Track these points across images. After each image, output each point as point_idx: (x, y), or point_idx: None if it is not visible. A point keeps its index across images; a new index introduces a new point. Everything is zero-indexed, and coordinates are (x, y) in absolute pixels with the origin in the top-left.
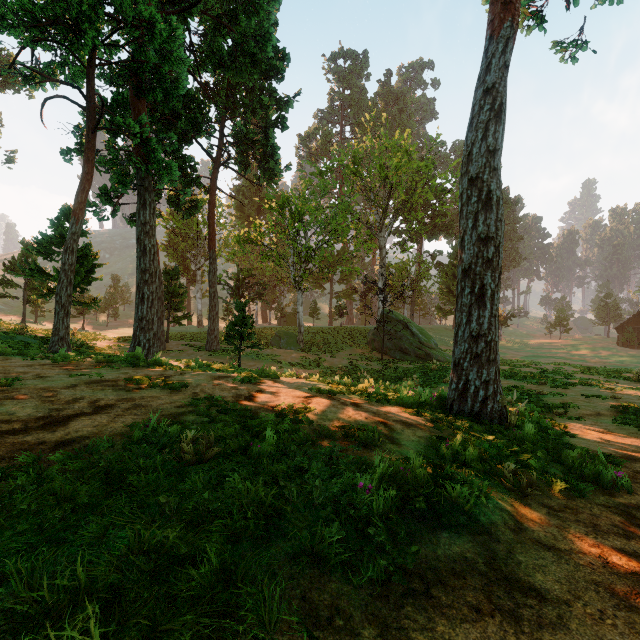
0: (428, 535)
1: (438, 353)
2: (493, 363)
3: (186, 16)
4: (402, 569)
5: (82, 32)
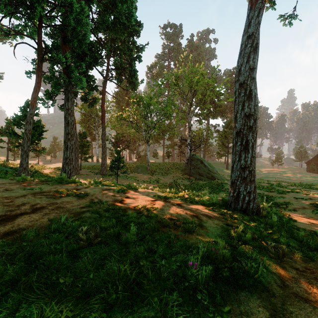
0: (233, 295)
1: (218, 175)
2: (253, 182)
3: (90, 3)
4: None
5: (34, 8)
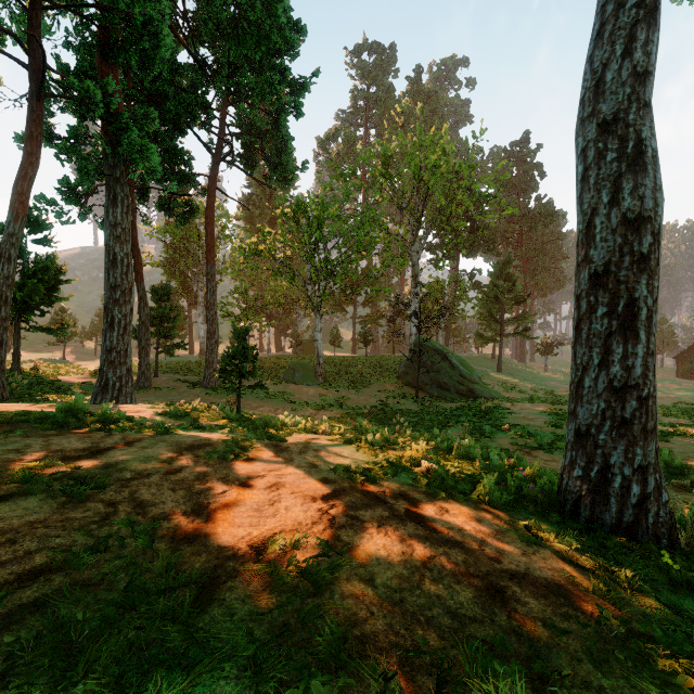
0: None
1: (482, 388)
2: (652, 435)
3: None
4: None
5: None
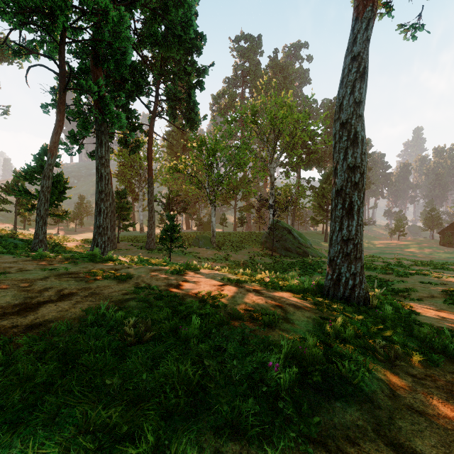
0: (325, 405)
1: (312, 251)
2: (359, 260)
3: (131, 8)
4: (307, 437)
5: (55, 17)
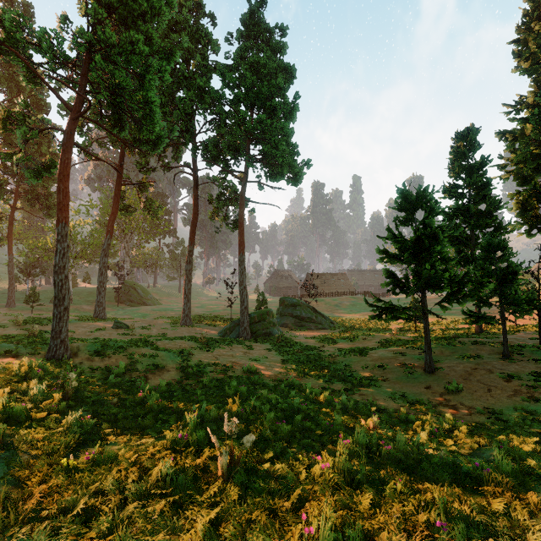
0: None
1: (151, 301)
2: (102, 306)
3: None
4: None
5: None
